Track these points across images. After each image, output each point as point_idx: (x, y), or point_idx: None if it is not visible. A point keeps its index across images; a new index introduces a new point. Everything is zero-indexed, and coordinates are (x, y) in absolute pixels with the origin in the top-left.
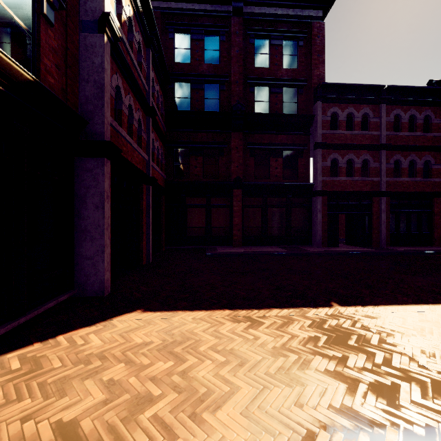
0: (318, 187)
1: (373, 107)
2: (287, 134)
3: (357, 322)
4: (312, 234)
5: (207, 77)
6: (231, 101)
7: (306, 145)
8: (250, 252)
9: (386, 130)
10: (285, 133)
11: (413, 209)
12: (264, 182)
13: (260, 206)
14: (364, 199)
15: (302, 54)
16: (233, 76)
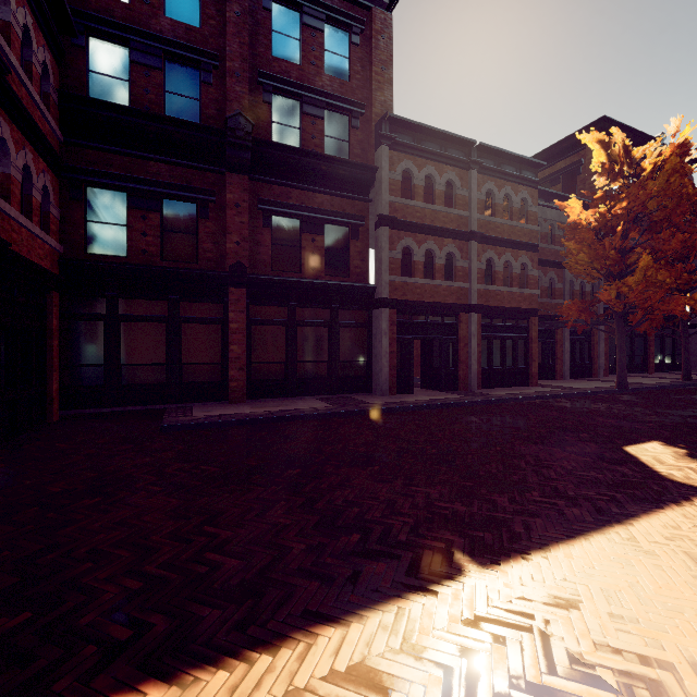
0: (383, 292)
1: (460, 172)
2: (332, 193)
3: (550, 638)
4: (373, 373)
5: (170, 45)
6: (226, 110)
7: (364, 218)
8: (263, 414)
9: (476, 211)
10: (329, 191)
11: (507, 332)
12: (291, 278)
13: (283, 322)
14: (448, 316)
15: (356, 59)
16: (230, 61)
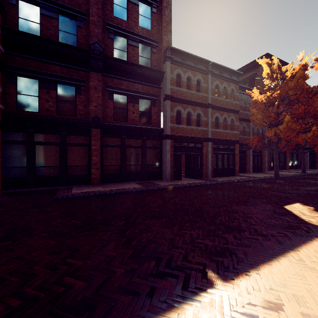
0: (167, 131)
1: (203, 75)
2: (143, 84)
3: None
4: (162, 170)
5: (61, 7)
6: (90, 40)
7: (158, 96)
8: (108, 191)
9: (211, 94)
10: (141, 83)
11: (225, 151)
12: (122, 124)
13: (118, 146)
14: (198, 143)
15: (154, 20)
16: (92, 17)
